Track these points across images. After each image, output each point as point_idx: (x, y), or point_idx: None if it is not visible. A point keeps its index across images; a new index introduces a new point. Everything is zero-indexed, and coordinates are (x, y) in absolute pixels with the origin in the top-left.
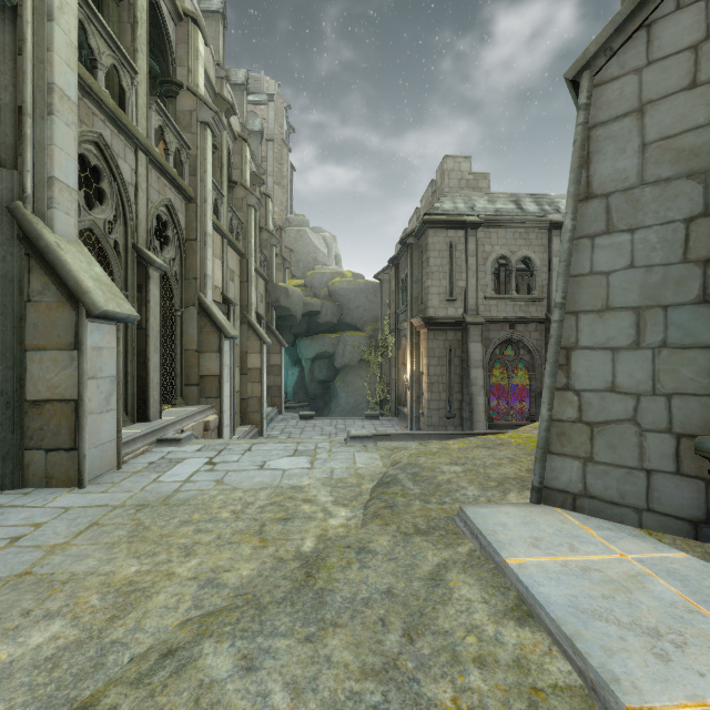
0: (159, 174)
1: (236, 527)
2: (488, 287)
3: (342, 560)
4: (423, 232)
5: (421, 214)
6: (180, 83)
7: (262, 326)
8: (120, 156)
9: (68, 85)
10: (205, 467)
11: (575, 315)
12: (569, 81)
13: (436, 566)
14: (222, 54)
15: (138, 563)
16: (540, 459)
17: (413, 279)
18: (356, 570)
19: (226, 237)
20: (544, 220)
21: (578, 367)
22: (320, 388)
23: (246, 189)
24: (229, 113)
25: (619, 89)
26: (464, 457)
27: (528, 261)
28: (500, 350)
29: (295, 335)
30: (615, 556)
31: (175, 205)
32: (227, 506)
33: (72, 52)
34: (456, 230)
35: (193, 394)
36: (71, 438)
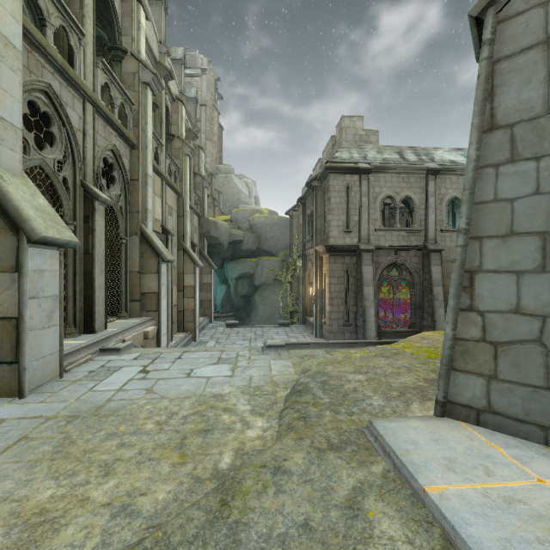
0: (105, 123)
1: (159, 440)
2: (377, 221)
3: (258, 483)
4: (325, 176)
5: (323, 163)
6: (125, 49)
7: (196, 252)
8: (68, 105)
9: (13, 35)
10: (139, 375)
11: (478, 240)
12: (474, 18)
13: (352, 490)
14: (164, 34)
15: (55, 484)
16: (444, 376)
17: (317, 214)
18: (272, 496)
19: (165, 179)
20: (422, 167)
21: (482, 289)
22: (242, 302)
23: (182, 141)
24: (167, 78)
25: (524, 23)
26: (366, 366)
27: (409, 200)
28: (387, 271)
29: (223, 259)
30: (533, 481)
31: (120, 151)
32: (153, 416)
33: (17, 6)
34: (352, 175)
35: (136, 308)
36: (13, 353)
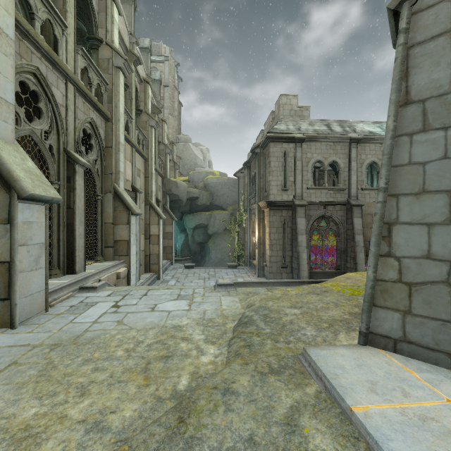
0: (84, 100)
1: (127, 365)
2: (309, 181)
3: (210, 403)
4: (266, 144)
5: (264, 134)
6: (100, 39)
7: (159, 207)
8: (53, 85)
9: (6, 26)
10: (111, 309)
11: (395, 197)
12: (391, 11)
13: (290, 408)
14: (133, 27)
15: (38, 403)
16: (367, 311)
17: (259, 175)
18: (222, 414)
19: (134, 147)
20: (346, 137)
21: (398, 239)
22: (198, 247)
23: (149, 115)
24: (136, 63)
25: (434, 14)
26: (300, 302)
27: (335, 164)
28: (317, 222)
29: (182, 213)
30: (443, 402)
31: (97, 123)
32: (123, 344)
33: (10, 1)
34: (288, 143)
35: (110, 253)
36: (5, 291)
